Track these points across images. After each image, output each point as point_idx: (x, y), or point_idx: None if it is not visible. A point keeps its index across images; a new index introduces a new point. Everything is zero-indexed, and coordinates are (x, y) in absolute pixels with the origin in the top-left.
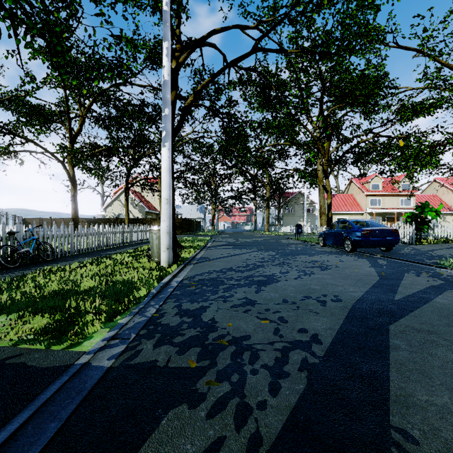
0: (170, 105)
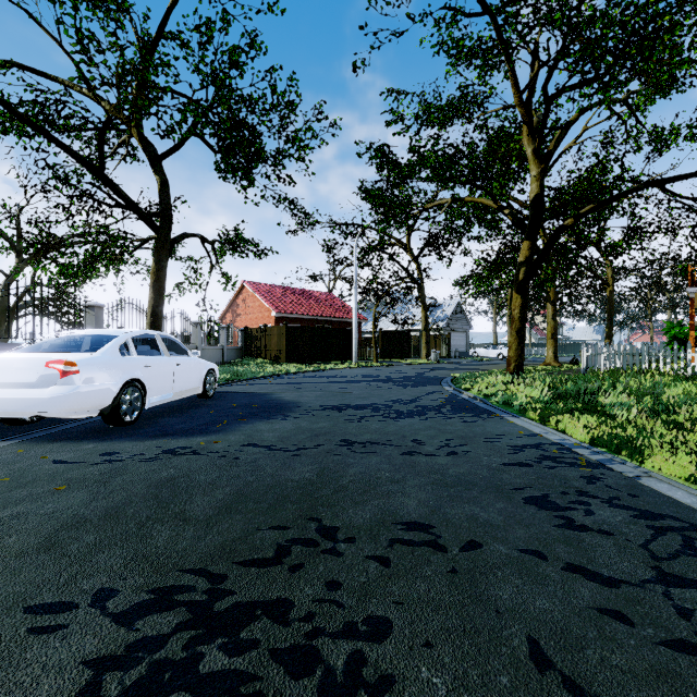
0: None
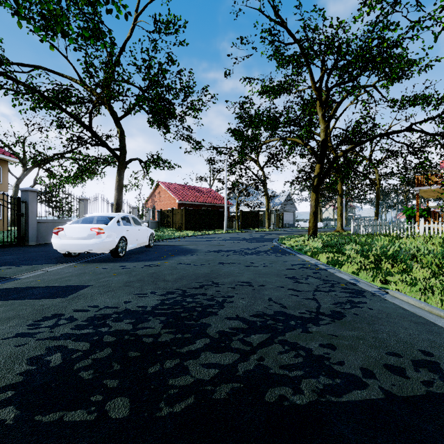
0: (344, 207)
